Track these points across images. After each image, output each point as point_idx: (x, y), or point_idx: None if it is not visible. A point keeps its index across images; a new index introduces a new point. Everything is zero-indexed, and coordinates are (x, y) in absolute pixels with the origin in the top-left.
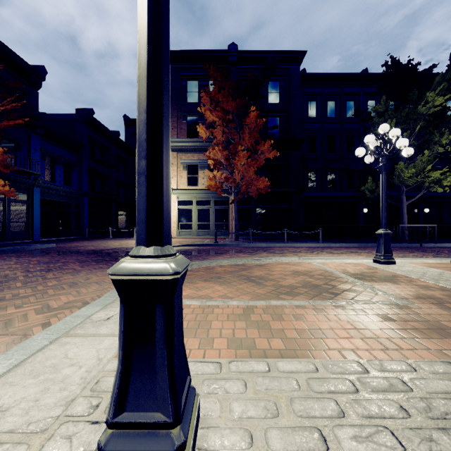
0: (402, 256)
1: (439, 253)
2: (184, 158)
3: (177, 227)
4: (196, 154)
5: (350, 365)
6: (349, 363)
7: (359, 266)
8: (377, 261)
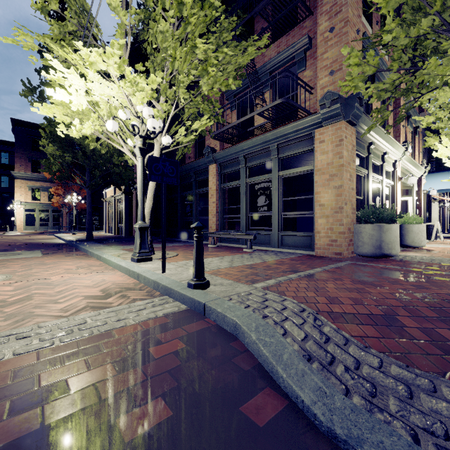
0: None
1: None
2: (29, 183)
3: (24, 224)
4: (39, 182)
5: None
6: None
7: None
8: None
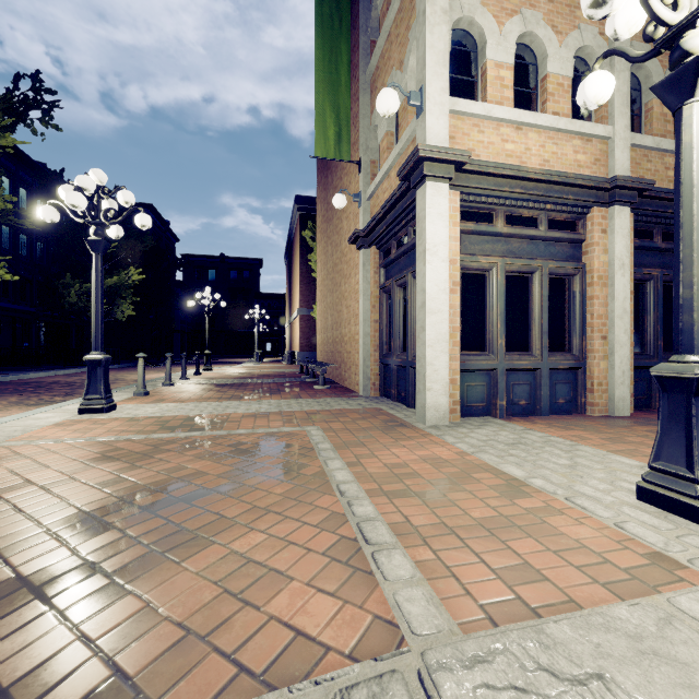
0: (20, 403)
1: (33, 391)
2: None
3: None
4: None
5: (481, 455)
6: (478, 455)
7: (91, 423)
8: (94, 410)
